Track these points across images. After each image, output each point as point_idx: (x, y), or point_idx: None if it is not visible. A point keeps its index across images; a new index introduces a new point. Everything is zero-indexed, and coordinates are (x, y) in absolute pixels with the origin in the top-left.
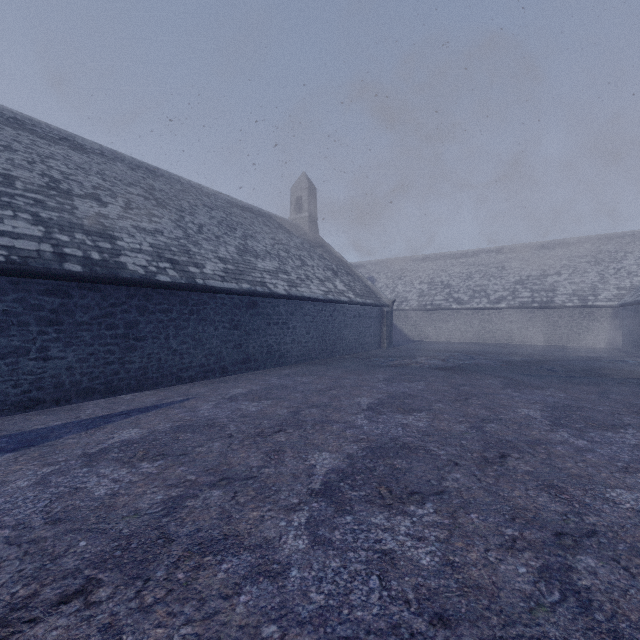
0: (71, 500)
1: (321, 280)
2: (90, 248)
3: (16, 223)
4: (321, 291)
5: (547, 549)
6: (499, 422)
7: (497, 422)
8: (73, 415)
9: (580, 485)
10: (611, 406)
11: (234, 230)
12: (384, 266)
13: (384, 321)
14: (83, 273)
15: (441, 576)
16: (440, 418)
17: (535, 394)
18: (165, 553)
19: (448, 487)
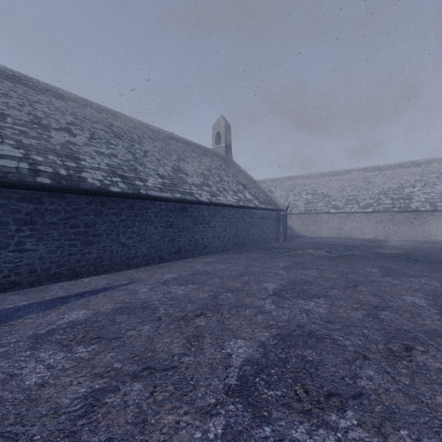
0: (1, 390)
1: (234, 191)
2: (59, 166)
3: (2, 147)
4: (234, 199)
5: None
6: (391, 310)
7: (389, 310)
8: (40, 296)
9: None
10: None
11: (171, 155)
12: (279, 182)
13: (281, 222)
14: (51, 185)
15: None
16: (337, 304)
17: (412, 282)
18: None
19: (364, 388)
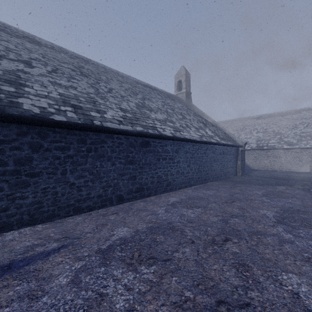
0: None
1: (196, 128)
2: None
3: None
4: (197, 135)
5: None
6: None
7: None
8: None
9: None
10: None
11: (136, 94)
12: (230, 123)
13: (239, 157)
14: None
15: None
16: None
17: None
18: None
19: None
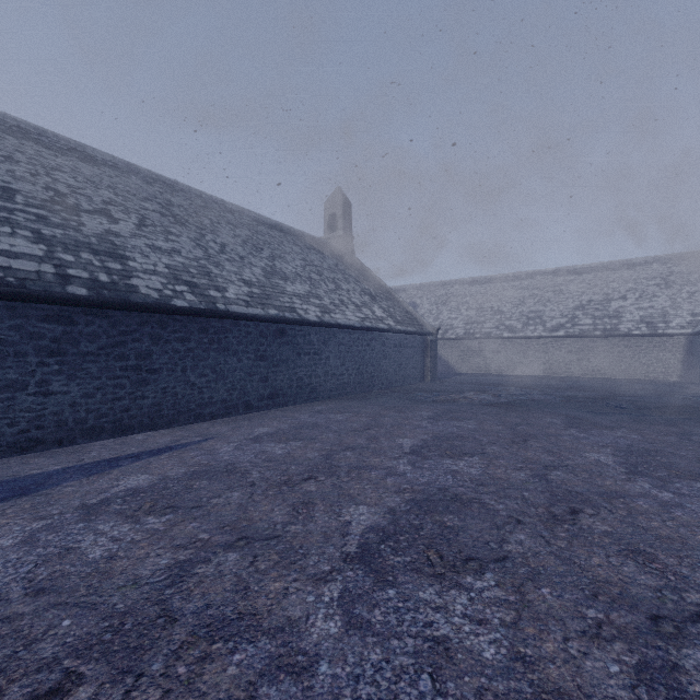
0: (60, 564)
1: (357, 305)
2: (98, 269)
3: (14, 241)
4: (357, 318)
5: (643, 639)
6: (565, 469)
7: (563, 469)
8: (76, 458)
9: (673, 551)
10: (695, 450)
11: (261, 250)
12: (427, 290)
13: (427, 351)
14: (89, 297)
15: (510, 676)
16: (496, 464)
17: (604, 435)
18: (165, 638)
19: (511, 552)
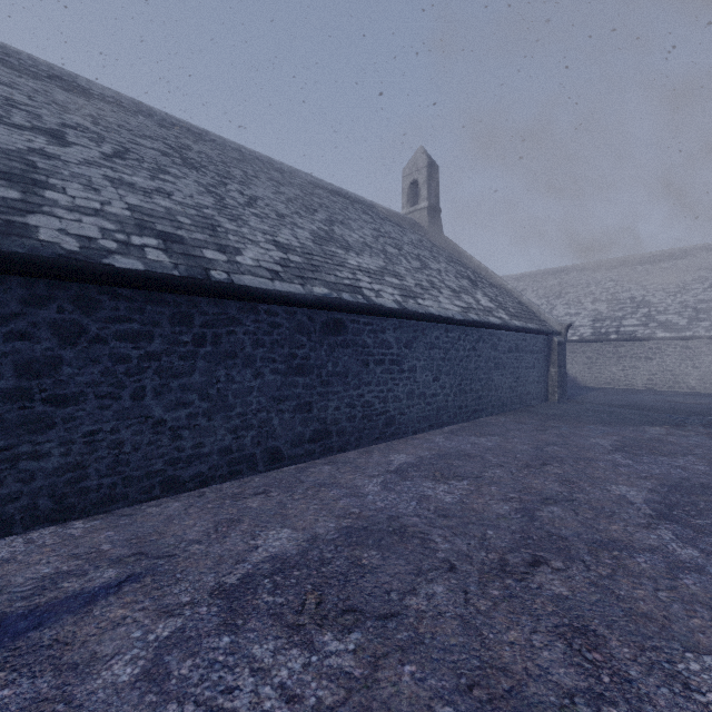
0: None
1: (454, 290)
2: None
3: None
4: (457, 307)
5: None
6: None
7: None
8: None
9: None
10: None
11: (313, 211)
12: (532, 281)
13: (554, 358)
14: None
15: None
16: None
17: None
18: None
19: None
